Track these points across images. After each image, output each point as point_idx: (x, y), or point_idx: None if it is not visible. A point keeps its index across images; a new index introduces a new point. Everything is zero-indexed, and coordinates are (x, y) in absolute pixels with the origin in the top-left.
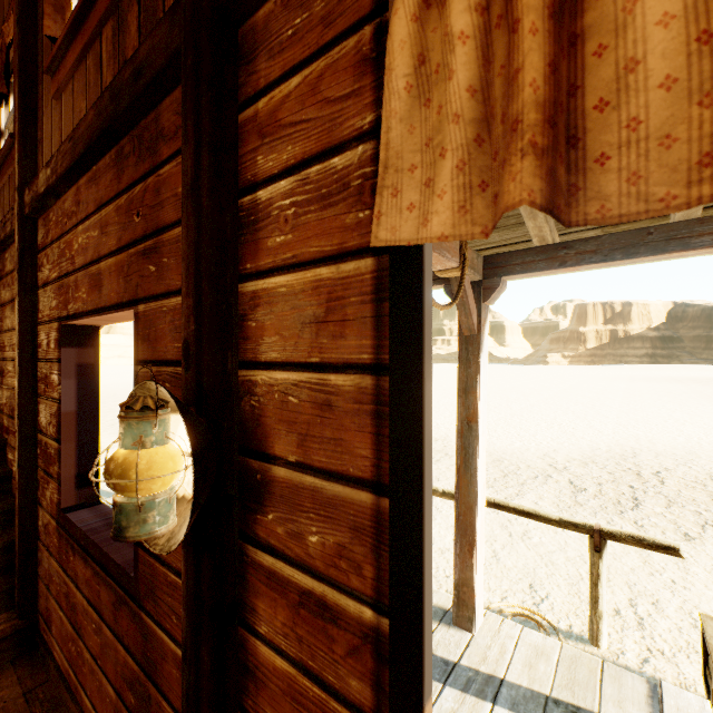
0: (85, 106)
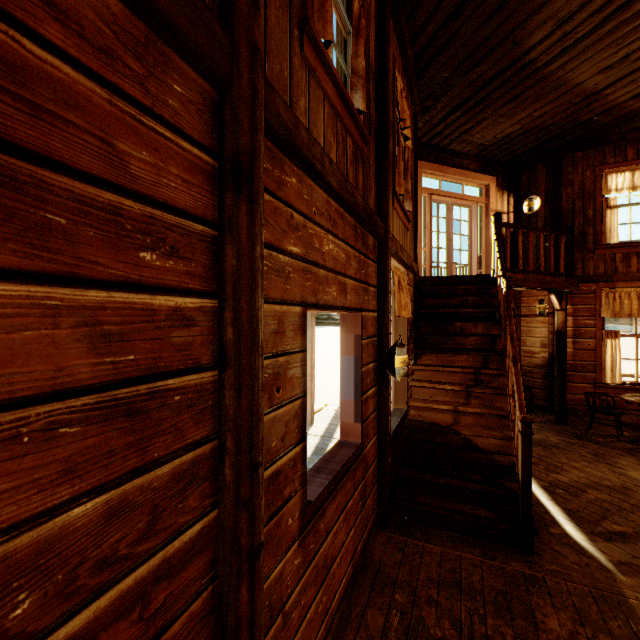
0: (335, 149)
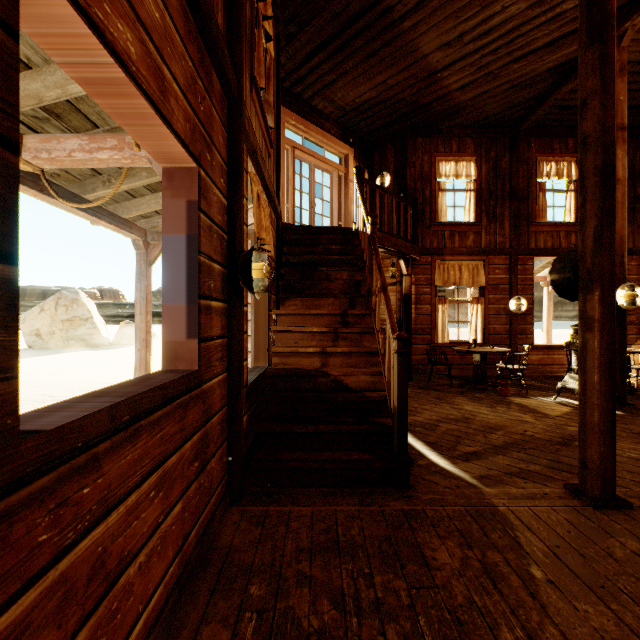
0: None
